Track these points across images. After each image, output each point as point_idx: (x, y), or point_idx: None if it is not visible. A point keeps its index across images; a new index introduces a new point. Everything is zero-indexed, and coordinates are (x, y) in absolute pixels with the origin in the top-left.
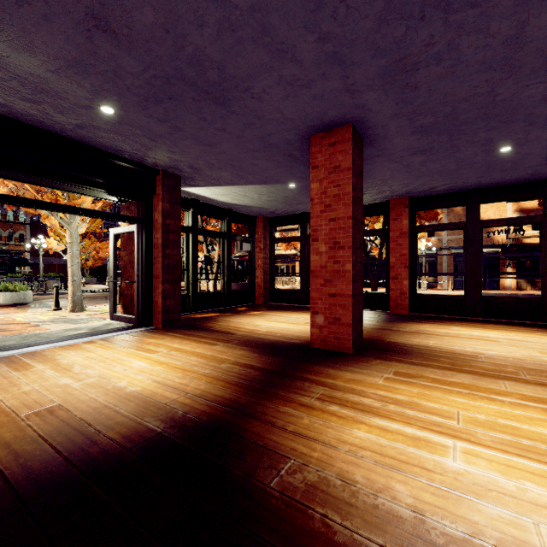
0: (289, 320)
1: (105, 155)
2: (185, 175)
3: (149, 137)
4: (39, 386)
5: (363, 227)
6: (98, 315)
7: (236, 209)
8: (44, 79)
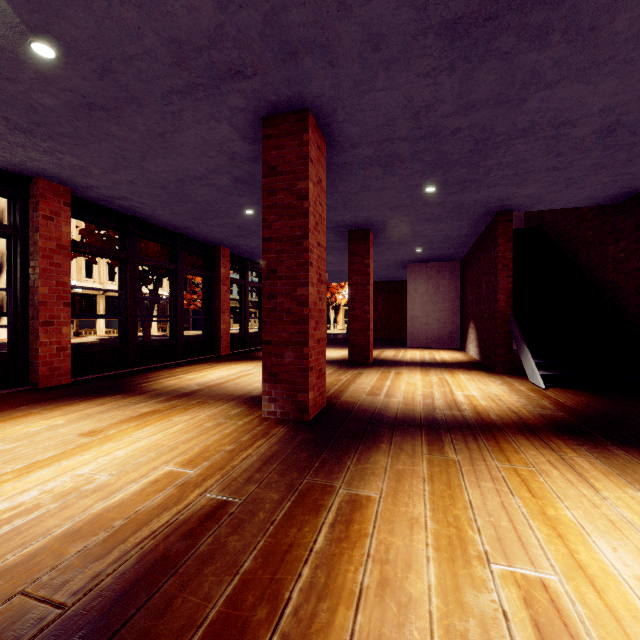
0: (8, 457)
1: None
2: None
3: None
4: None
5: None
6: None
7: None
8: None
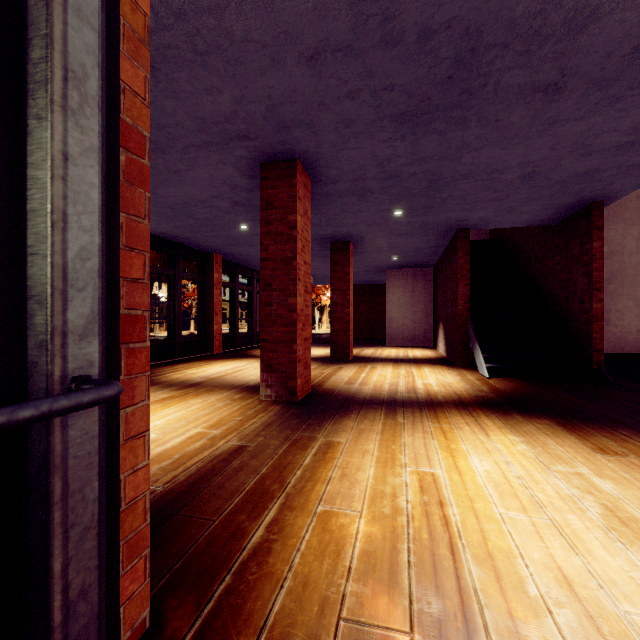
0: None
1: None
2: None
3: None
4: None
5: None
6: None
7: None
8: None
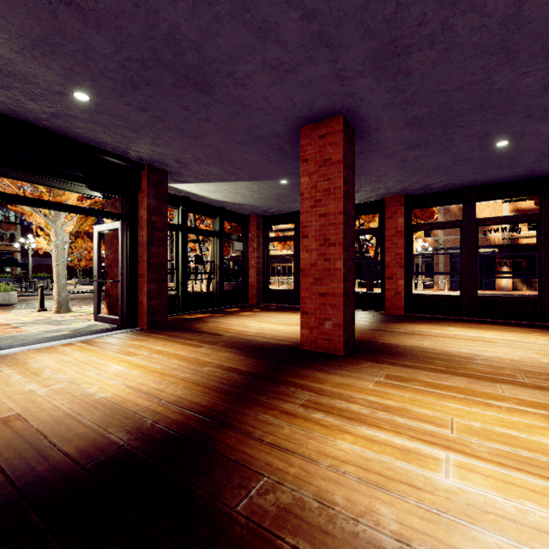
0: (281, 320)
1: (85, 147)
2: (172, 170)
3: (130, 127)
4: (1, 393)
5: (359, 227)
6: (84, 316)
7: (228, 207)
8: (9, 61)
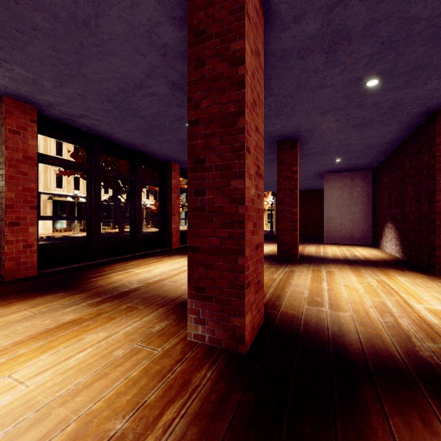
0: None
1: None
2: None
3: None
4: None
5: None
6: None
7: None
8: None
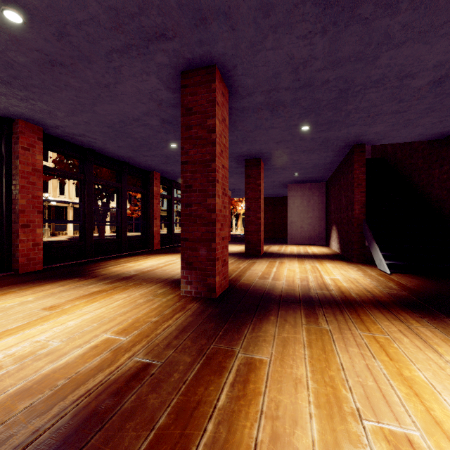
0: None
1: None
2: None
3: None
4: None
5: None
6: None
7: None
8: None
